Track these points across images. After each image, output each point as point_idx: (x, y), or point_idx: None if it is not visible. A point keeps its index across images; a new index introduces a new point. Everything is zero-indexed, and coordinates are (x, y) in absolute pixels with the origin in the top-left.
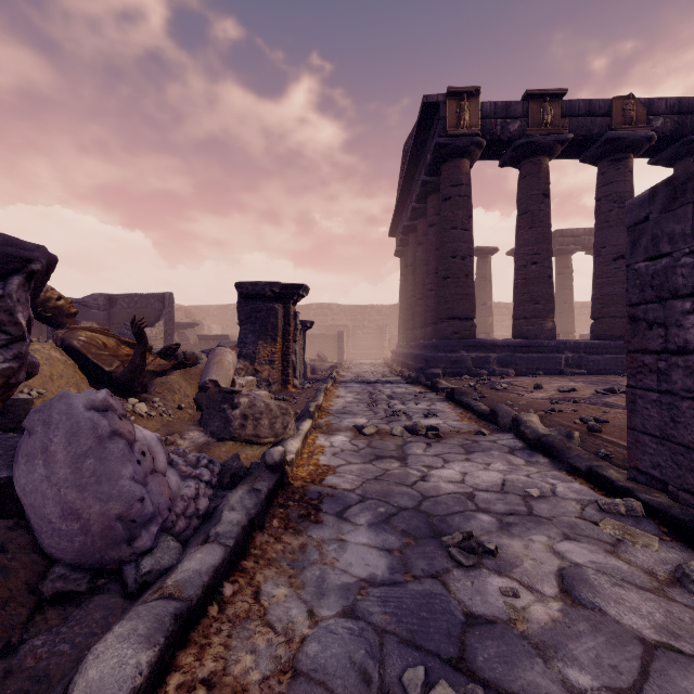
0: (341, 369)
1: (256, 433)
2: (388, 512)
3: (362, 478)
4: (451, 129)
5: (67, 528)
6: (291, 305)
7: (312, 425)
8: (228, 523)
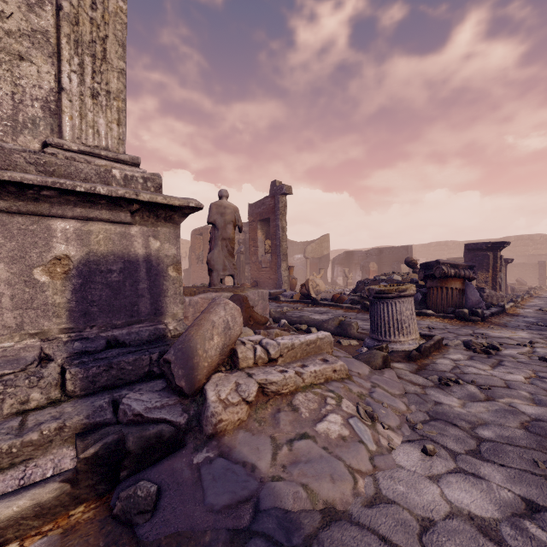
0: (540, 291)
1: (491, 301)
2: (541, 319)
3: (535, 315)
4: None
5: (469, 301)
6: (497, 252)
7: (514, 305)
8: (493, 310)
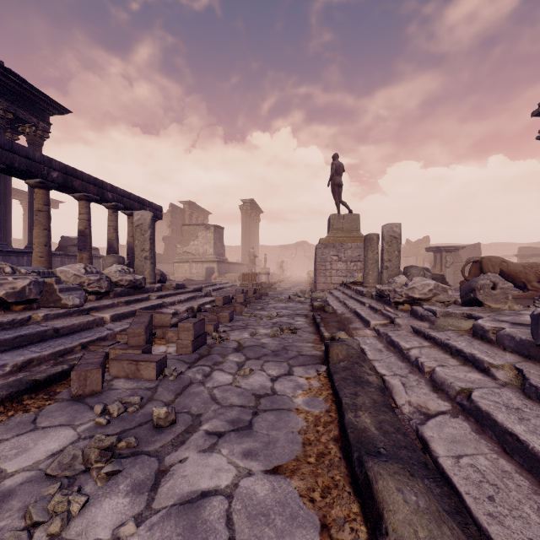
0: None
1: None
2: None
3: None
4: (539, 130)
5: None
6: (442, 253)
7: None
8: None
